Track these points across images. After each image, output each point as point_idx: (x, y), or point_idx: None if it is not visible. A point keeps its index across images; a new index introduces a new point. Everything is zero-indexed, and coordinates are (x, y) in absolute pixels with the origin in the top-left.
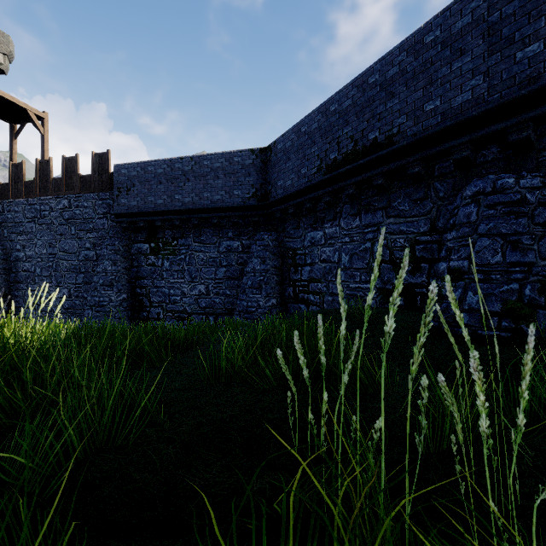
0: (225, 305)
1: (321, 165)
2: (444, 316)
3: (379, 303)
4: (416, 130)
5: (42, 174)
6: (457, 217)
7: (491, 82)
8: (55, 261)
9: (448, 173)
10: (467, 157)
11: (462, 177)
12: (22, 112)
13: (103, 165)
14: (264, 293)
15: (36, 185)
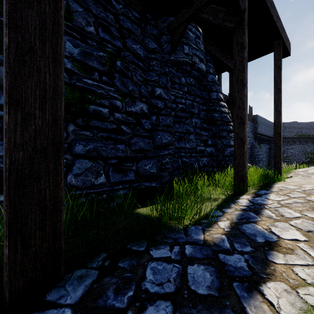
0: (266, 164)
1: (296, 134)
2: None
3: (305, 160)
4: None
5: None
6: None
7: None
8: None
9: None
10: None
11: None
12: None
13: (251, 112)
14: None
15: None
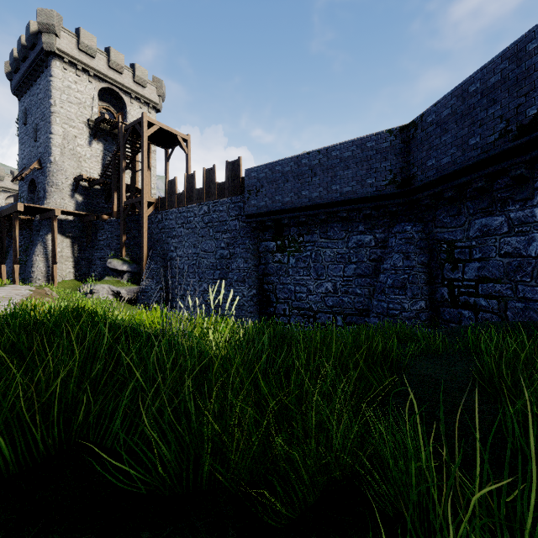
0: (355, 305)
1: (507, 128)
2: None
3: None
4: None
5: (188, 186)
6: None
7: None
8: (197, 259)
9: None
10: None
11: None
12: (173, 138)
13: (235, 172)
14: (409, 293)
15: (184, 196)
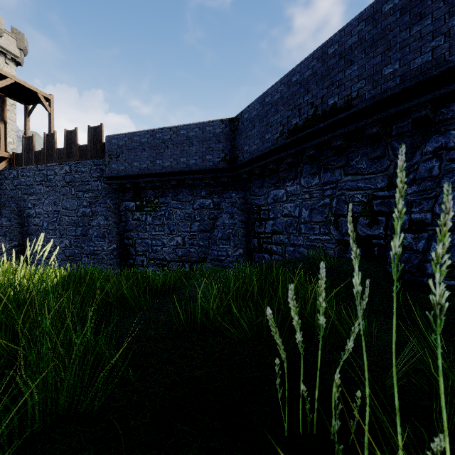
0: (199, 254)
1: (283, 131)
2: (407, 266)
3: (337, 253)
4: (375, 93)
5: (48, 145)
6: (418, 171)
7: (453, 42)
8: (58, 217)
9: (405, 132)
10: (427, 115)
11: (421, 135)
12: (33, 95)
13: (97, 137)
14: (232, 243)
15: (43, 154)
